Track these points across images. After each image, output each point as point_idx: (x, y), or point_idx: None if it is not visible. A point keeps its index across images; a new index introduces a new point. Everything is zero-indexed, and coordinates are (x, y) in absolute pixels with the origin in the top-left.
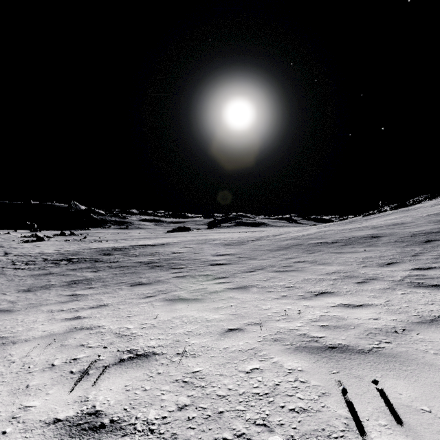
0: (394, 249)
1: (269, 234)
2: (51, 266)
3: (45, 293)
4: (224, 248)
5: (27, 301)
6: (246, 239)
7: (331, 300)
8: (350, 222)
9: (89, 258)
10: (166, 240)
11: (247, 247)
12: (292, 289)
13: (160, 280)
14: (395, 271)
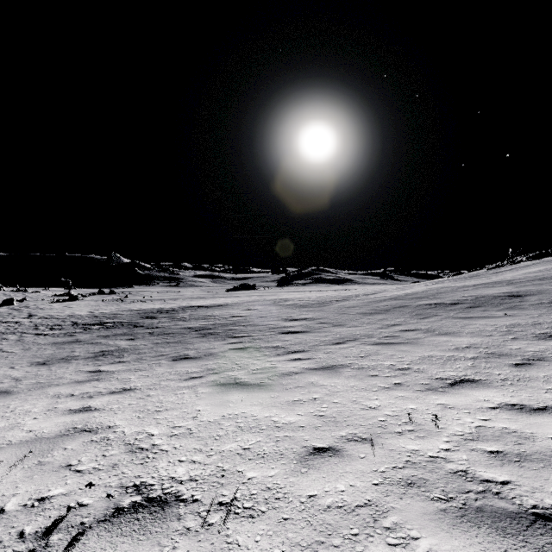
0: None
1: (358, 293)
2: (79, 332)
3: (61, 368)
4: (299, 311)
5: (36, 379)
6: (328, 299)
7: (483, 396)
8: (471, 277)
9: (128, 322)
10: (225, 300)
11: (331, 310)
12: (408, 372)
13: (212, 354)
14: None
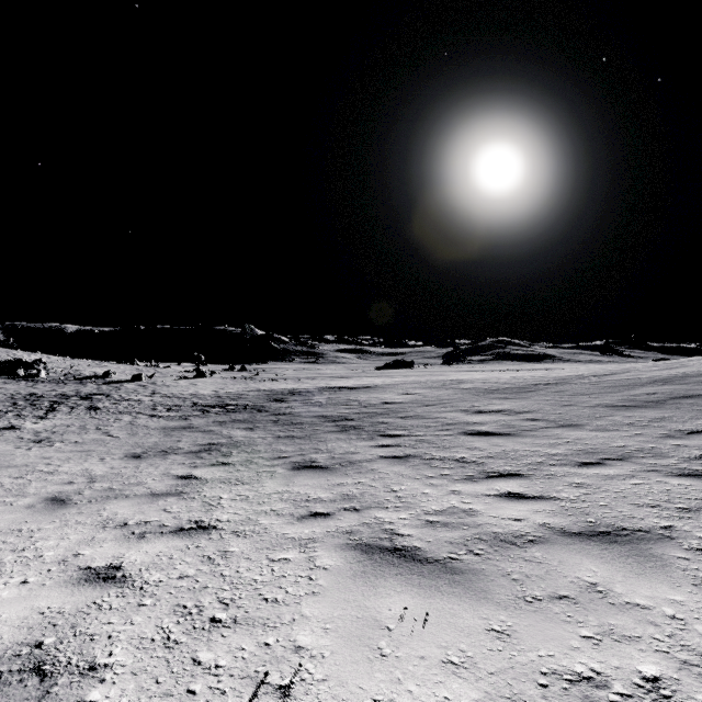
0: None
1: (580, 373)
2: (196, 415)
3: (150, 467)
4: (486, 398)
5: (111, 481)
6: (530, 381)
7: None
8: None
9: (252, 405)
10: (374, 380)
11: (542, 398)
12: None
13: (352, 463)
14: None
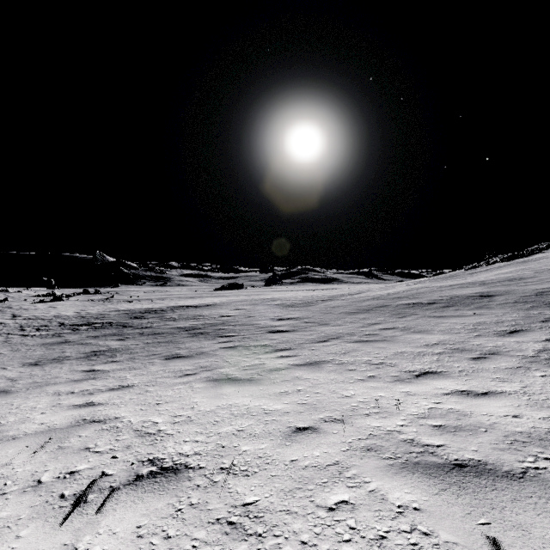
0: (515, 312)
1: (344, 293)
2: (68, 332)
3: (55, 368)
4: (287, 310)
5: (31, 378)
6: (315, 299)
7: (440, 385)
8: (449, 277)
9: (116, 322)
10: (213, 300)
11: (317, 309)
12: (382, 366)
13: (204, 352)
14: (523, 343)
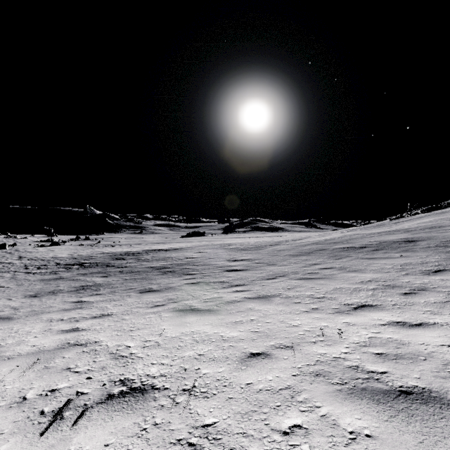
0: (437, 254)
1: (288, 239)
2: (62, 270)
3: (50, 299)
4: (240, 253)
5: (30, 308)
6: (264, 244)
7: (377, 316)
8: (377, 226)
9: (101, 262)
10: (180, 245)
11: (266, 252)
12: (323, 300)
13: (171, 287)
14: (447, 281)
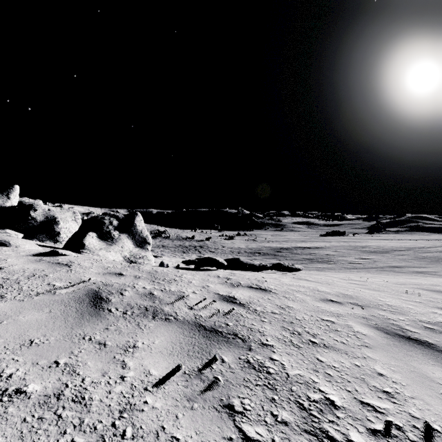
0: None
1: (425, 246)
2: (252, 255)
3: None
4: (368, 254)
5: None
6: (395, 249)
7: (390, 276)
8: None
9: (269, 253)
10: (320, 244)
11: (388, 255)
12: (382, 273)
13: (318, 267)
14: None
